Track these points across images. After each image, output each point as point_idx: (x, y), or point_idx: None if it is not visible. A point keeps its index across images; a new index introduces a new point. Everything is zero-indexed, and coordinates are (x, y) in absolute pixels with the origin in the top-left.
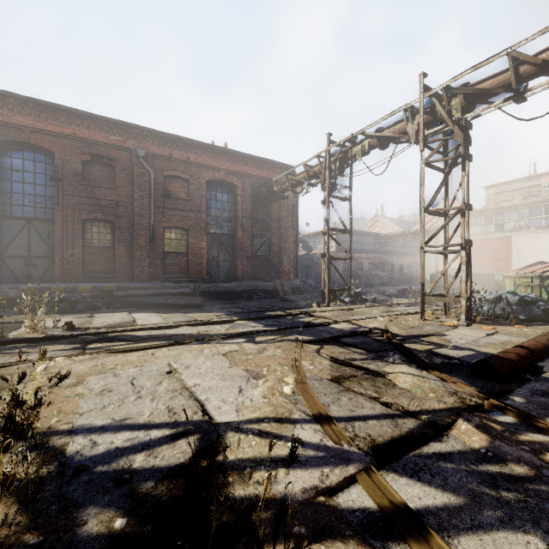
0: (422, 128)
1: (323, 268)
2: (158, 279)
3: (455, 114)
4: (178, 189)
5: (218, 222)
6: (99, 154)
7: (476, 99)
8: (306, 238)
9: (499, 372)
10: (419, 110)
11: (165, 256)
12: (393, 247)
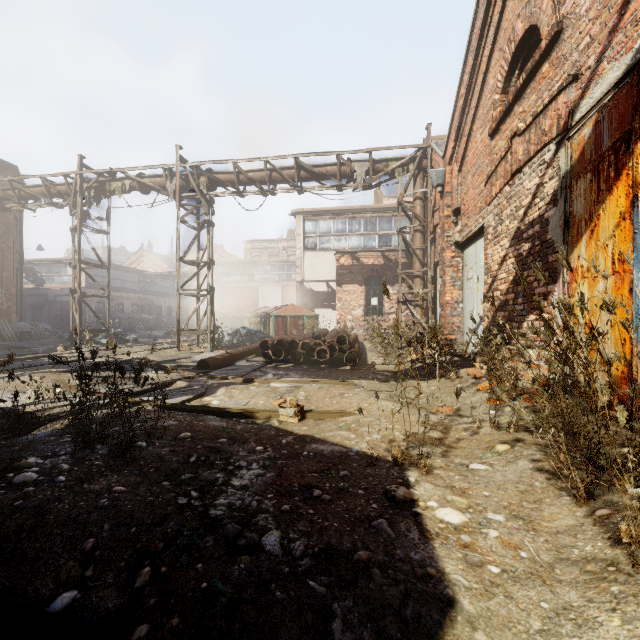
0: (178, 191)
1: (73, 306)
2: None
3: (203, 189)
4: None
5: None
6: None
7: (217, 183)
8: (34, 266)
9: (210, 364)
10: (176, 175)
11: None
12: (161, 288)
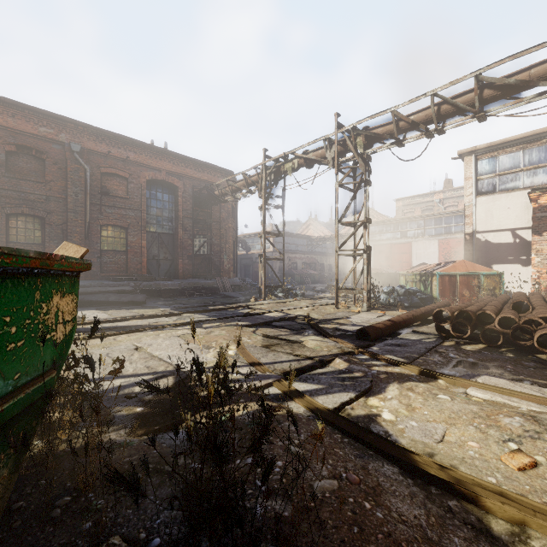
0: (336, 156)
1: (260, 267)
2: (94, 277)
3: (359, 149)
4: (117, 186)
5: (158, 221)
6: (26, 146)
7: (373, 140)
8: (245, 239)
9: (370, 335)
10: (335, 142)
11: (103, 254)
12: (323, 248)
